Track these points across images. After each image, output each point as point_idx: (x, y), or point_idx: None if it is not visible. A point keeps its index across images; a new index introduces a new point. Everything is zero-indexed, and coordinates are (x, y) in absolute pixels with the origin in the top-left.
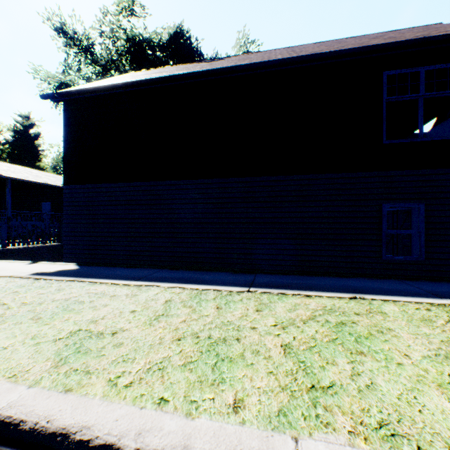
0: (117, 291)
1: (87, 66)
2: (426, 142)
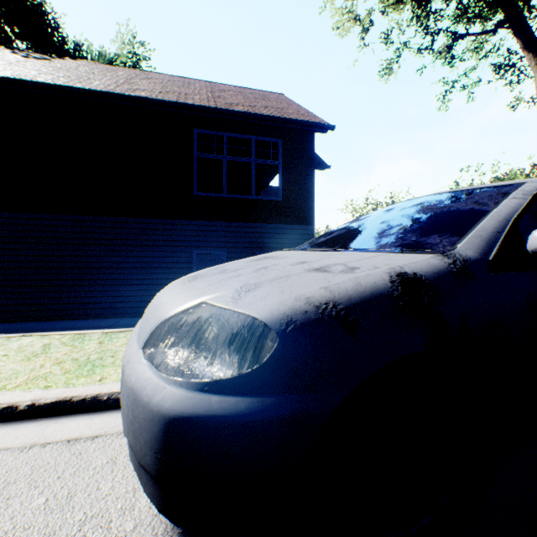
0: None
1: None
2: (228, 198)
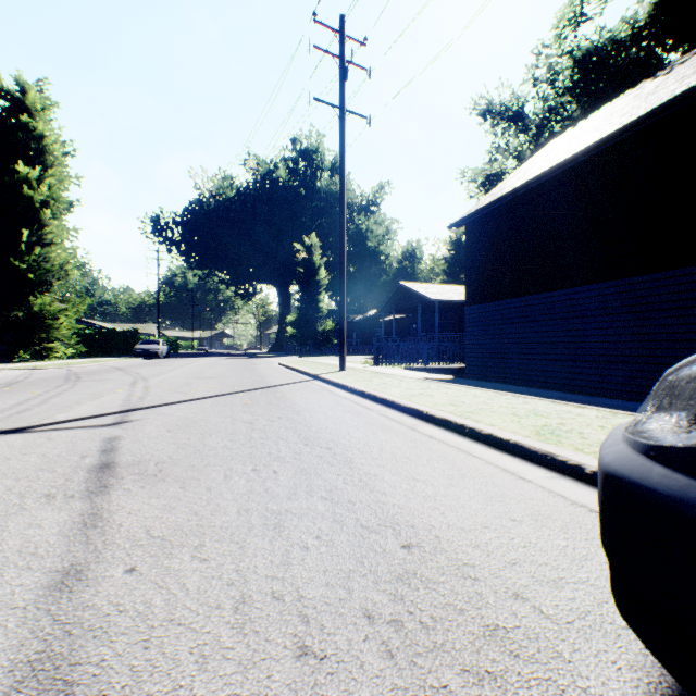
0: (452, 388)
1: (516, 137)
2: None
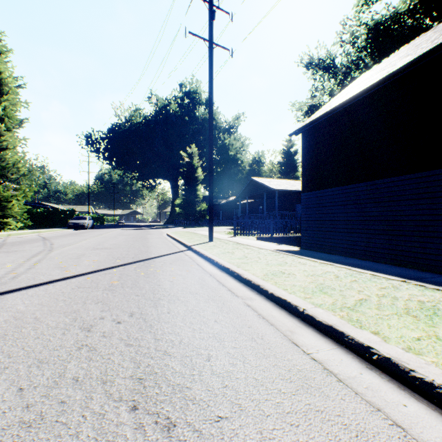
0: (306, 262)
1: (329, 81)
2: None
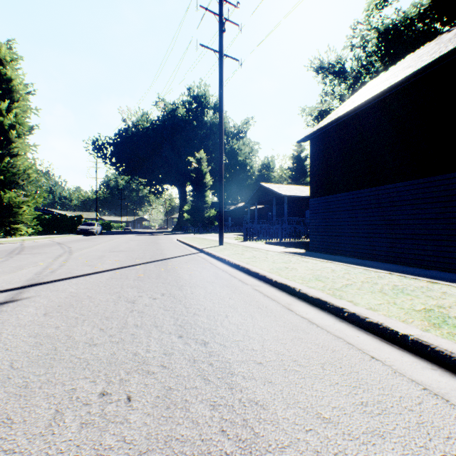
0: (309, 261)
1: (339, 85)
2: None
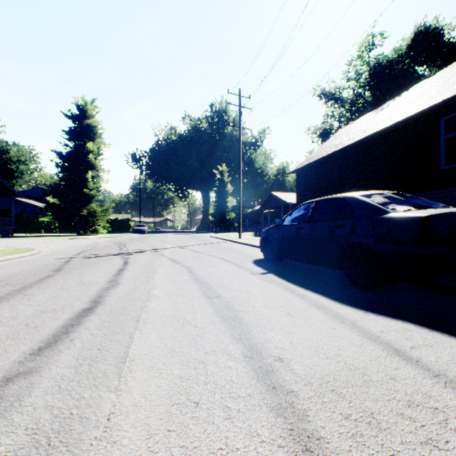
0: None
1: (339, 109)
2: None
